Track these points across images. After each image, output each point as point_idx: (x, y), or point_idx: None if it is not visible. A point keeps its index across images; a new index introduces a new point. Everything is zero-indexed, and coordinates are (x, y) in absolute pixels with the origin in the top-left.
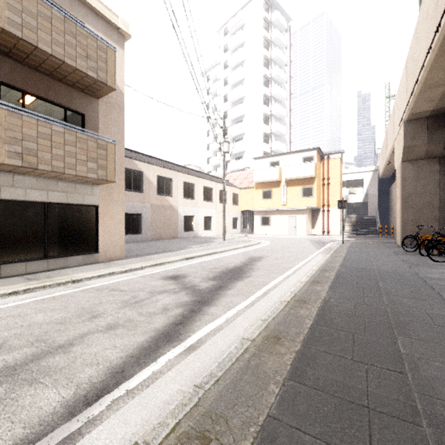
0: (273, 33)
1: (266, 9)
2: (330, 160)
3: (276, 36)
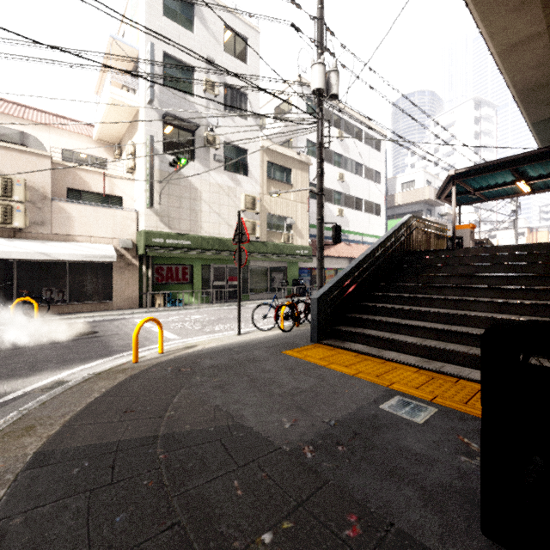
0: (482, 125)
1: (476, 108)
2: (538, 232)
3: (485, 128)
